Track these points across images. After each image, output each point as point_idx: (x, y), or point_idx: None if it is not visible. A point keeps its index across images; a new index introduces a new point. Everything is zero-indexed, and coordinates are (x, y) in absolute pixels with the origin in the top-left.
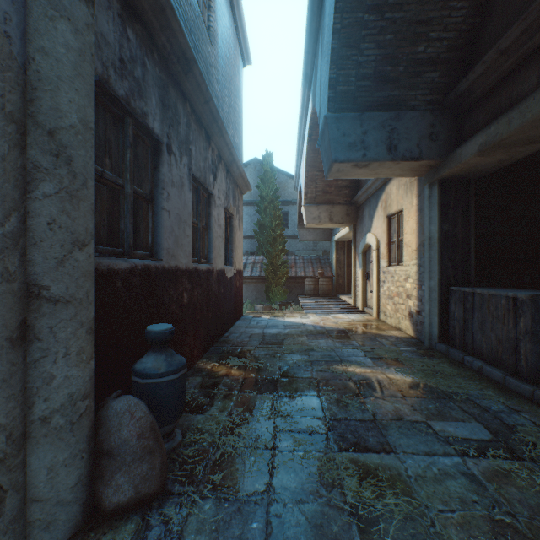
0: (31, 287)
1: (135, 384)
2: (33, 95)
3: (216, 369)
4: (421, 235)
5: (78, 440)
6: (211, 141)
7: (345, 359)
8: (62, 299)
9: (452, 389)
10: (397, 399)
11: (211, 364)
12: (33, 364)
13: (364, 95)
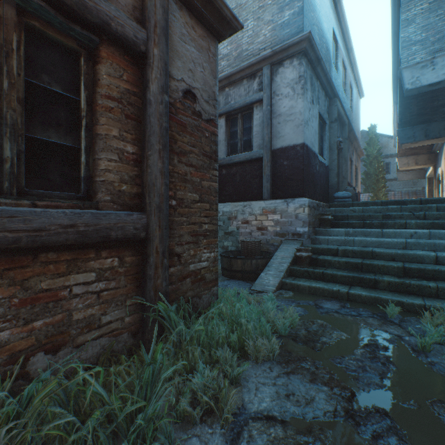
0: (343, 176)
1: None
2: (343, 155)
3: None
4: None
5: None
6: (352, 144)
7: None
8: (345, 178)
9: None
10: None
11: None
12: (343, 185)
13: (413, 121)
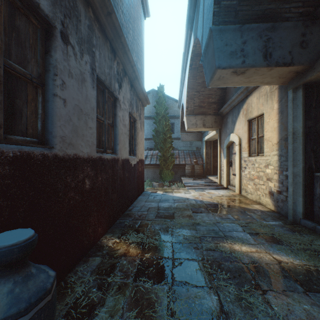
0: None
1: None
2: None
3: (116, 246)
4: (282, 132)
5: None
6: (116, 55)
7: (228, 235)
8: None
9: None
10: (301, 295)
11: (113, 241)
12: None
13: (245, 9)
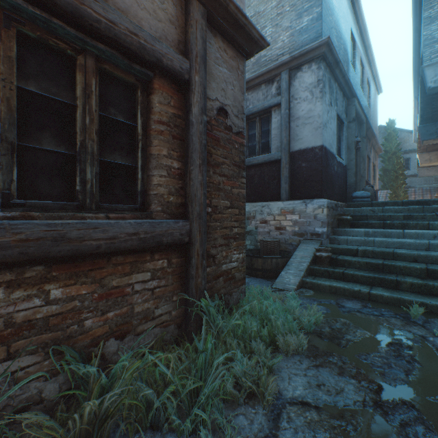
0: (360, 175)
1: None
2: (361, 153)
3: None
4: None
5: None
6: (369, 141)
7: None
8: (363, 177)
9: None
10: None
11: None
12: (361, 184)
13: (436, 117)
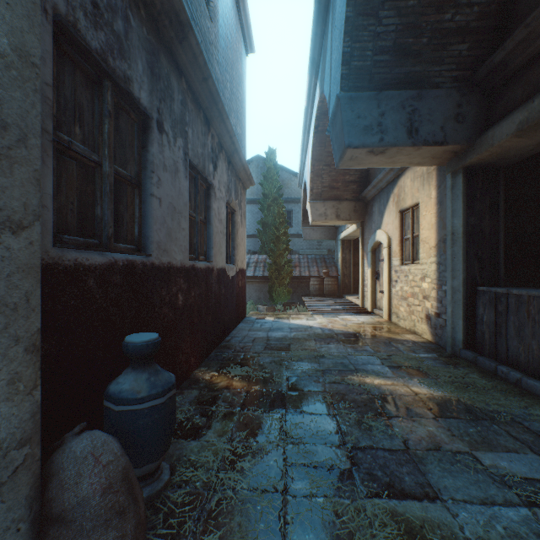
0: None
1: (108, 411)
2: None
3: (215, 379)
4: (441, 230)
5: (11, 506)
6: (210, 126)
7: (360, 368)
8: None
9: (492, 407)
10: (429, 420)
11: (210, 374)
12: None
13: (382, 72)
